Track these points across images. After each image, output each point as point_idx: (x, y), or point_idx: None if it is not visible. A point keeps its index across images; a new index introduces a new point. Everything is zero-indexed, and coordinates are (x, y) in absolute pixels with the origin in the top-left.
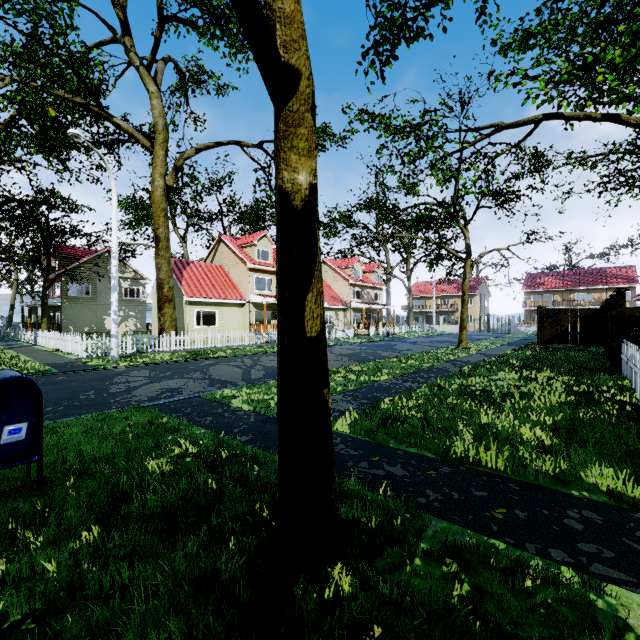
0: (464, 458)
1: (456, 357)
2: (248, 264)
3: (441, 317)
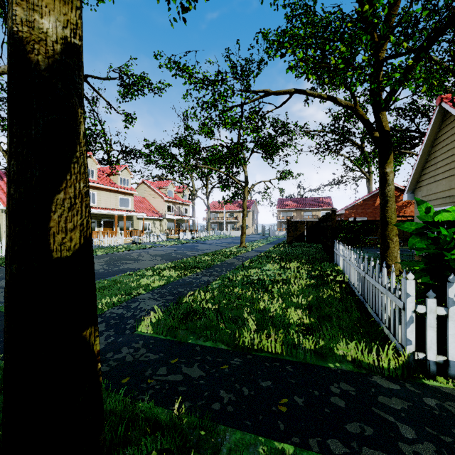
0: (251, 346)
1: (239, 254)
2: None
3: (229, 225)
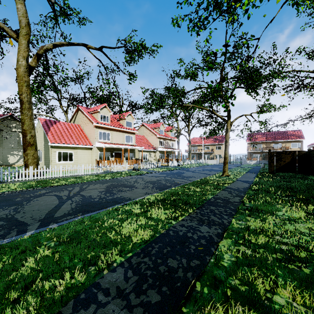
0: None
1: (227, 184)
2: (94, 123)
3: (206, 156)
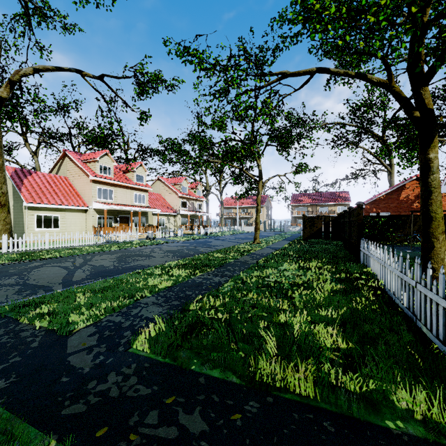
0: (271, 383)
1: (253, 251)
2: (90, 176)
3: (242, 221)
